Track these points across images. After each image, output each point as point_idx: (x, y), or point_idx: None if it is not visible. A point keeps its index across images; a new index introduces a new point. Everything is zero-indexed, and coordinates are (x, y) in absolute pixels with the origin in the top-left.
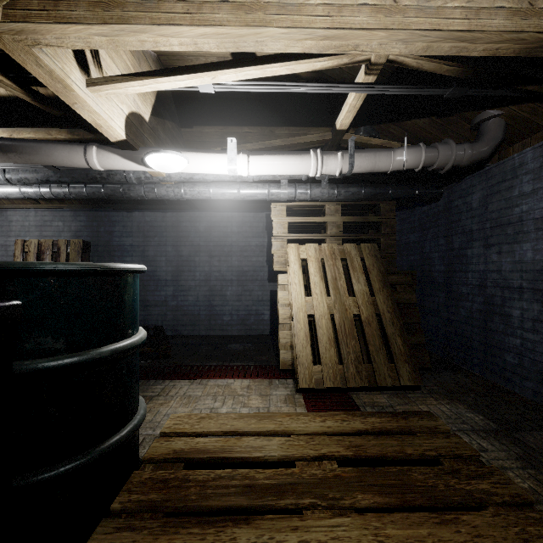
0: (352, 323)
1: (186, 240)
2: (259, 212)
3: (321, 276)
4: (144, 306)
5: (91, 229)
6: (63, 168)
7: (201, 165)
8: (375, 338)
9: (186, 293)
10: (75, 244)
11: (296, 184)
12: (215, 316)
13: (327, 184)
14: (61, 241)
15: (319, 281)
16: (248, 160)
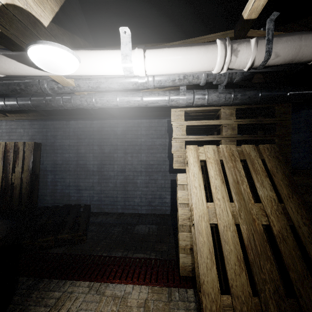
0: (263, 238)
1: (107, 141)
2: (162, 119)
3: (222, 179)
4: (78, 190)
5: (41, 134)
6: None
7: (94, 64)
8: (295, 260)
9: (107, 180)
10: (28, 145)
11: (194, 90)
12: (128, 199)
13: (223, 89)
14: (20, 143)
15: (220, 184)
16: (144, 55)
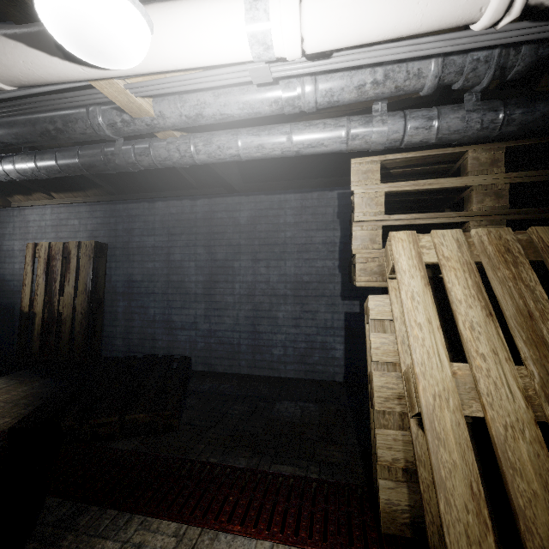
0: None
1: (221, 238)
2: (326, 191)
3: (487, 306)
4: (169, 329)
5: (108, 227)
6: None
7: (182, 34)
8: None
9: (221, 312)
10: (86, 247)
11: (405, 110)
12: (261, 348)
13: (477, 101)
14: (72, 243)
15: (482, 320)
16: None
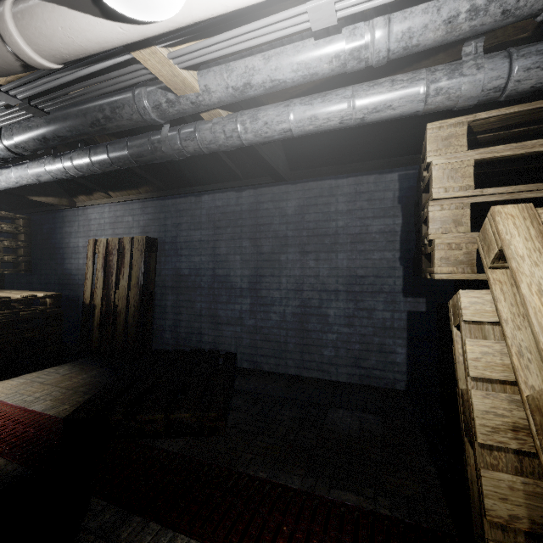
0: None
1: (267, 229)
2: (385, 173)
3: None
4: (215, 324)
5: (158, 222)
6: (49, 108)
7: None
8: None
9: (267, 308)
10: (138, 242)
11: (510, 48)
12: (309, 348)
13: None
14: (126, 238)
15: None
16: None
